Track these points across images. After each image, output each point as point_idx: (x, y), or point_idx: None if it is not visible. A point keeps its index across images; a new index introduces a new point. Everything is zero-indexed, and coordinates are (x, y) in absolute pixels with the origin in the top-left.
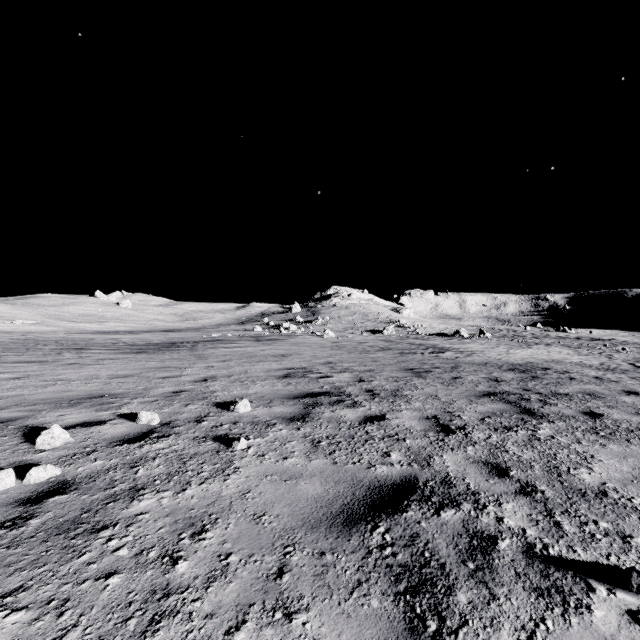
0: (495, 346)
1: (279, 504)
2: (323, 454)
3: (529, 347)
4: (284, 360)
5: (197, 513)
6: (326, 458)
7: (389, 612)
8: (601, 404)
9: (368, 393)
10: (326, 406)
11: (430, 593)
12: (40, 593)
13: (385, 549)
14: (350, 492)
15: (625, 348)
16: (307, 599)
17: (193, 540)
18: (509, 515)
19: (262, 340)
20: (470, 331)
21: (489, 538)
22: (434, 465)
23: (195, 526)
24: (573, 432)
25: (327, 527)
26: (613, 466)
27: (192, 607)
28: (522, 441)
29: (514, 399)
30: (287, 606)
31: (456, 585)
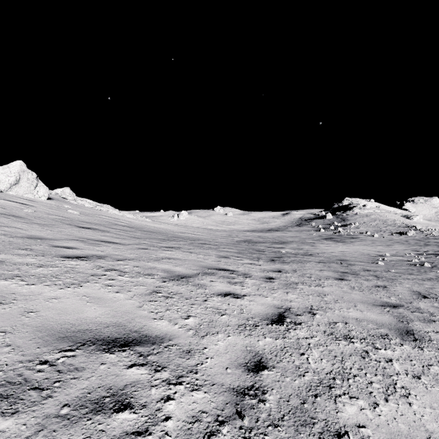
0: None
1: None
2: None
3: None
4: (396, 247)
5: None
6: None
7: None
8: None
9: None
10: None
11: None
12: None
13: None
14: None
15: None
16: None
17: None
18: None
19: (350, 238)
20: None
21: None
22: None
23: None
24: None
25: None
26: None
27: None
28: None
29: None
30: None
31: None
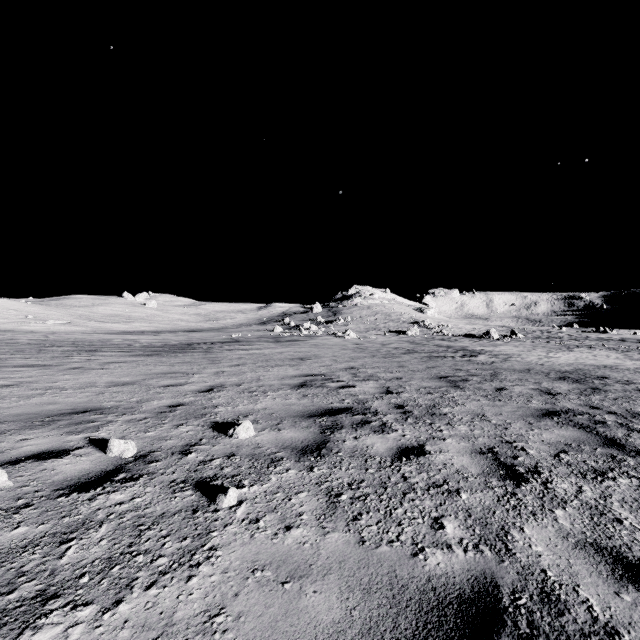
0: (531, 349)
1: None
2: (344, 520)
3: (570, 350)
4: (302, 365)
5: None
6: (348, 529)
7: None
8: None
9: (398, 410)
10: (348, 430)
11: None
12: None
13: None
14: (389, 620)
15: None
16: None
17: None
18: None
19: (281, 341)
20: (500, 332)
21: None
22: (516, 551)
23: None
24: None
25: None
26: None
27: None
28: (633, 499)
29: (585, 422)
30: None
31: None
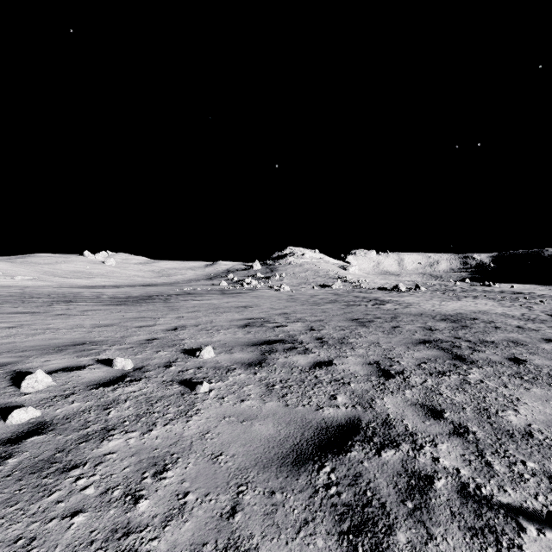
0: (429, 299)
1: (235, 444)
2: (276, 397)
3: (459, 300)
4: (245, 311)
5: (160, 453)
6: (279, 401)
7: (333, 551)
8: (524, 351)
9: (318, 341)
10: (280, 352)
11: (372, 532)
12: (9, 532)
13: (330, 488)
14: (300, 433)
15: (543, 300)
16: (257, 538)
17: (155, 479)
18: (444, 455)
19: (227, 293)
20: (407, 286)
21: (426, 478)
22: (376, 407)
23: (157, 465)
24: (500, 376)
25: (278, 467)
26: (537, 408)
27: (149, 546)
28: (454, 385)
29: (446, 346)
30: (238, 545)
31: (396, 524)
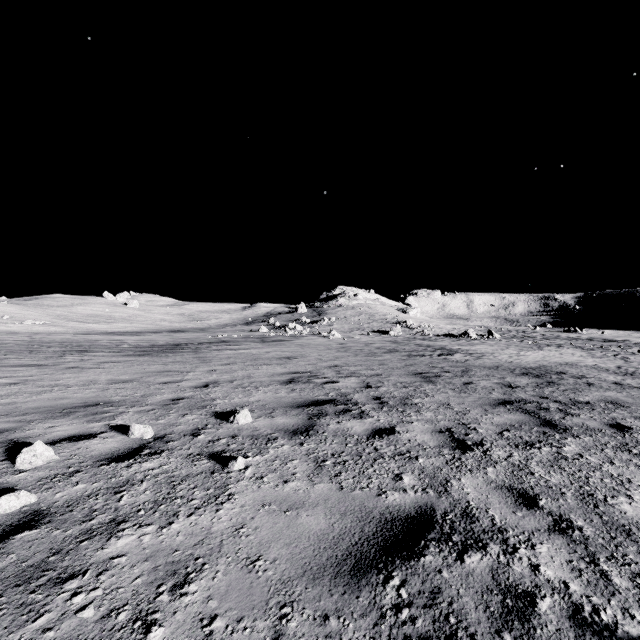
0: (505, 348)
1: (276, 544)
2: (328, 476)
3: (540, 349)
4: (289, 363)
5: (181, 556)
6: (331, 482)
7: None
8: (627, 415)
9: (376, 401)
10: (331, 416)
11: None
12: None
13: (401, 611)
14: (358, 528)
15: None
16: None
17: (173, 595)
18: (545, 561)
19: (267, 341)
20: (478, 332)
21: (525, 595)
22: (452, 491)
23: (177, 575)
24: (602, 449)
25: (332, 577)
26: None
27: None
28: (547, 460)
29: (532, 408)
30: None
31: None
